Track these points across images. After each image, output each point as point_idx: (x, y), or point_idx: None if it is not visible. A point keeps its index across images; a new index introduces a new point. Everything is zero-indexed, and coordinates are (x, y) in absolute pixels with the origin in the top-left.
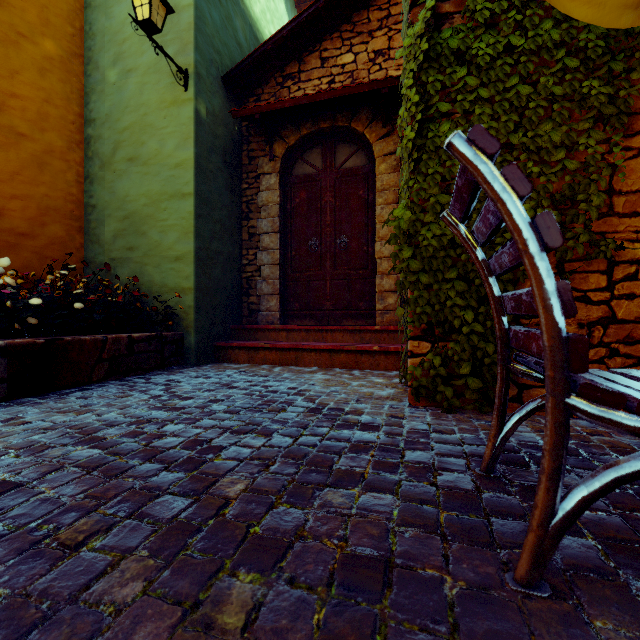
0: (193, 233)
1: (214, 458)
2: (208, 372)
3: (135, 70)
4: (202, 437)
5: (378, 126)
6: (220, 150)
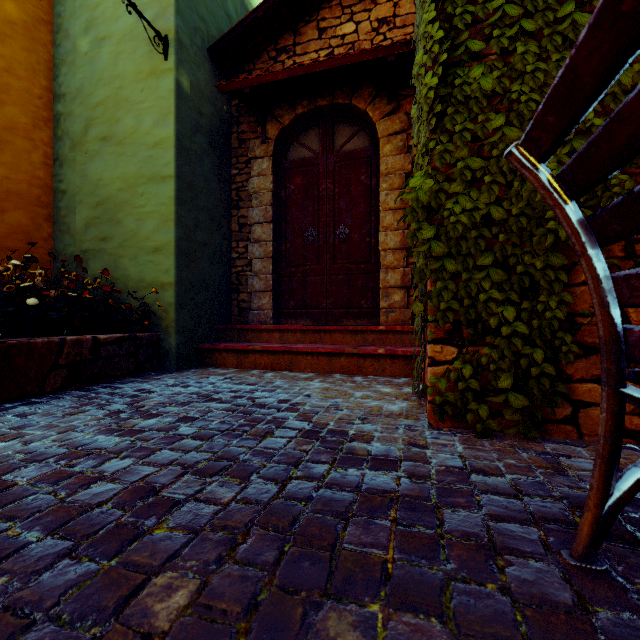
0: (174, 221)
1: (155, 527)
2: (188, 379)
3: (109, 38)
4: (150, 482)
5: (382, 103)
6: (206, 130)
